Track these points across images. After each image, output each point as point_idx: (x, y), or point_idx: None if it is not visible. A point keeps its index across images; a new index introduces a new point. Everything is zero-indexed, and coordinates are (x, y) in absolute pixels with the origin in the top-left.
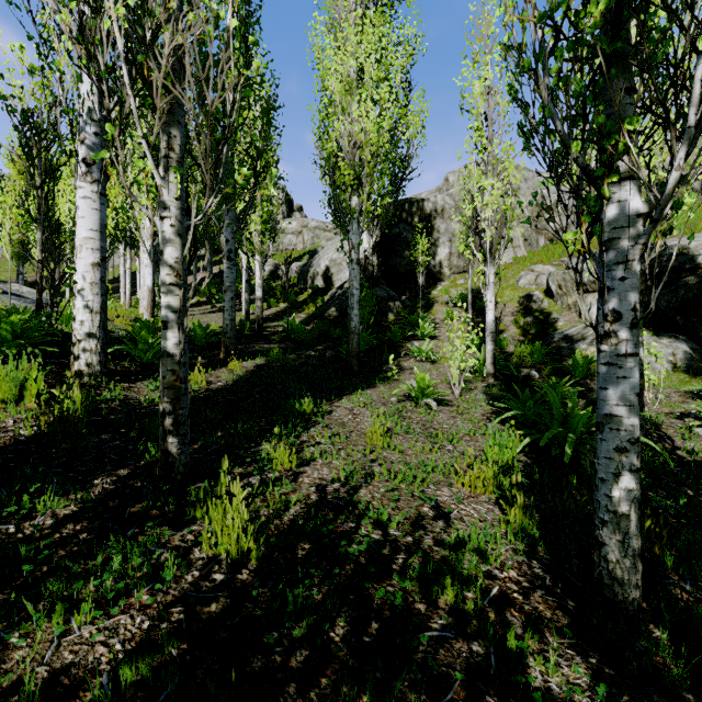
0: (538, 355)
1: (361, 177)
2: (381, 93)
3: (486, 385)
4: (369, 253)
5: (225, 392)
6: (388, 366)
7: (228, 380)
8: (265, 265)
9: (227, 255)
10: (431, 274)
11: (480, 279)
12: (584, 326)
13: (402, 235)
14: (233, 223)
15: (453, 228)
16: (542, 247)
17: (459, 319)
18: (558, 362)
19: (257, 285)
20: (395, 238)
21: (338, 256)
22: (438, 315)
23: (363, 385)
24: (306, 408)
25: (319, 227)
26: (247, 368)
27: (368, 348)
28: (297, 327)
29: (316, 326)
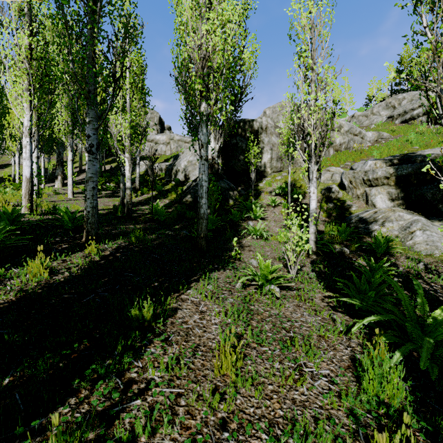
0: (344, 234)
1: (209, 84)
2: (225, 15)
3: (311, 261)
4: (215, 155)
5: (65, 286)
6: (231, 244)
7: (79, 267)
8: (143, 165)
9: (89, 148)
10: (258, 172)
11: (292, 176)
12: (374, 211)
13: (238, 144)
14: (94, 120)
15: (273, 141)
16: (332, 155)
17: (279, 204)
18: (361, 240)
19: (126, 177)
20: (233, 146)
21: (193, 158)
22: (264, 201)
23: (210, 267)
24: (145, 314)
25: (181, 140)
26: (105, 251)
27: (214, 227)
28: (160, 210)
29: (175, 209)
